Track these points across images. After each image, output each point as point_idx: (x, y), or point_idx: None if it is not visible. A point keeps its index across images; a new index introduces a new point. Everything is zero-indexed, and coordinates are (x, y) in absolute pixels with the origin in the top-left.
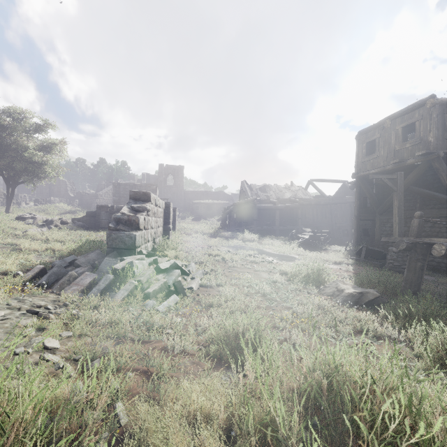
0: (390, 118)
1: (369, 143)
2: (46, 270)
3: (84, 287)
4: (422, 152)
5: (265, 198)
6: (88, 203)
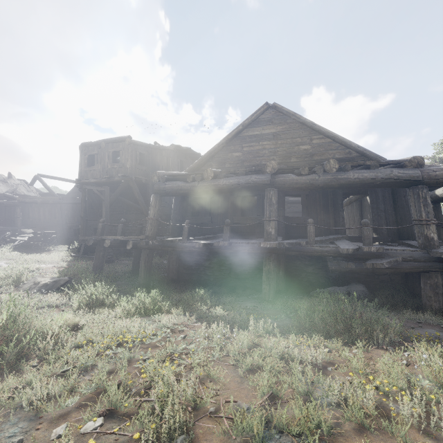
0: (105, 141)
1: (90, 156)
2: None
3: None
4: (122, 174)
5: None
6: None
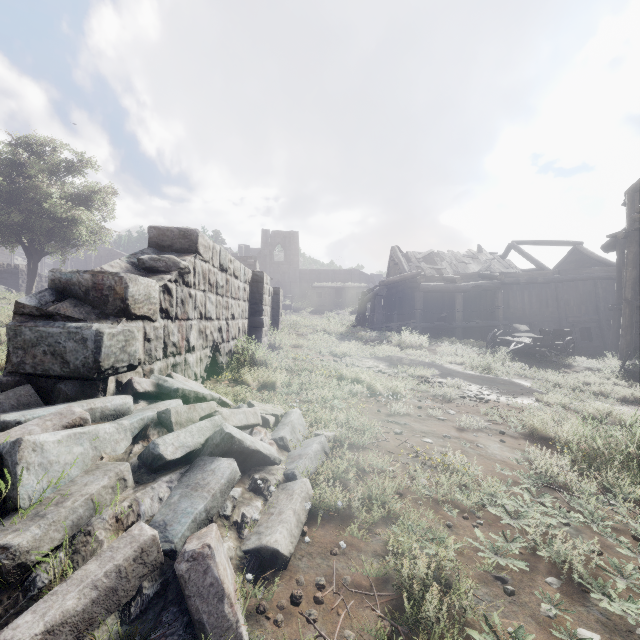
0: None
1: None
2: None
3: None
4: None
5: (433, 274)
6: None
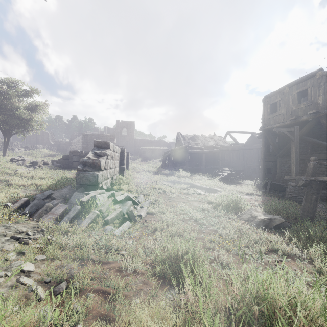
0: (288, 86)
1: (272, 104)
2: (29, 202)
3: (57, 215)
4: (313, 111)
5: (194, 145)
6: (64, 149)
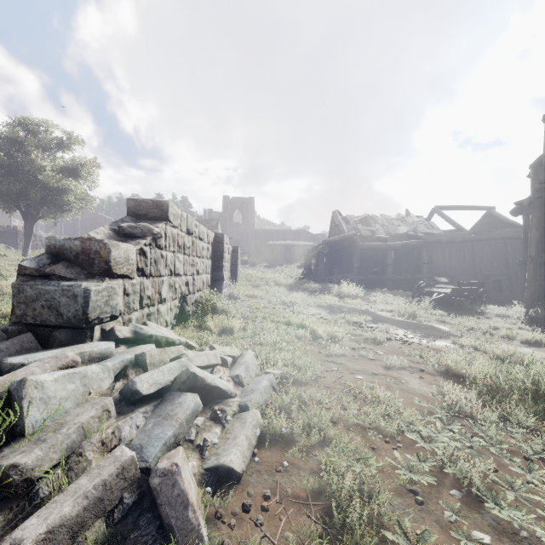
0: None
1: None
2: None
3: None
4: None
5: (368, 234)
6: None
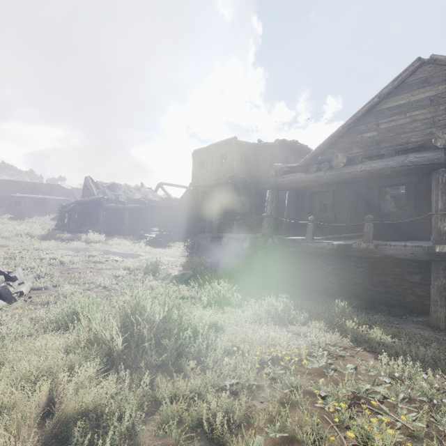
0: (213, 146)
1: (201, 161)
2: None
3: None
4: (229, 175)
5: (113, 197)
6: None
